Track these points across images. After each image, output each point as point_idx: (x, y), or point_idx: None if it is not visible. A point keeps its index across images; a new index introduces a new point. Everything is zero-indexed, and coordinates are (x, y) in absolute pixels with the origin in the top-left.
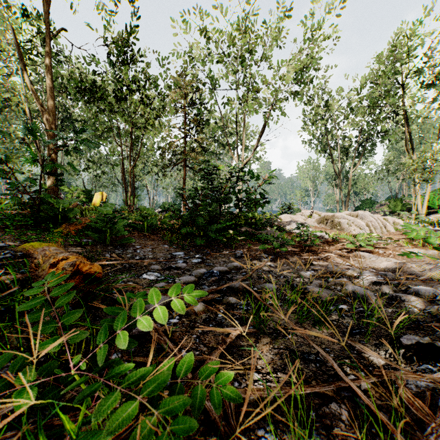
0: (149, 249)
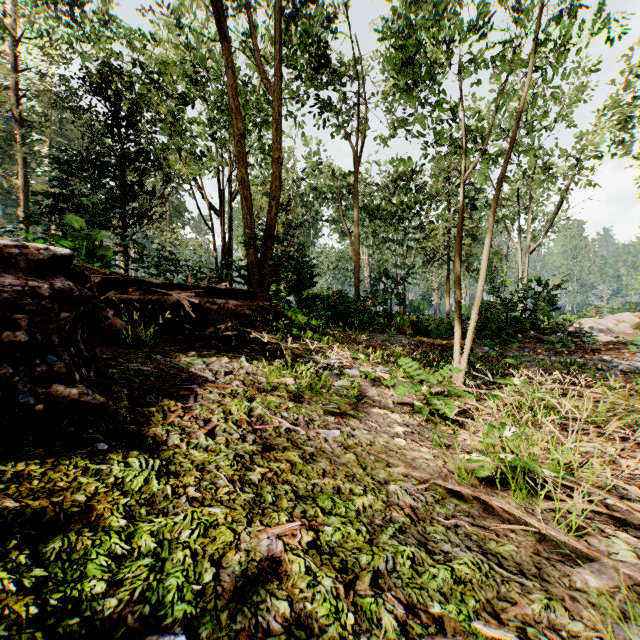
0: None
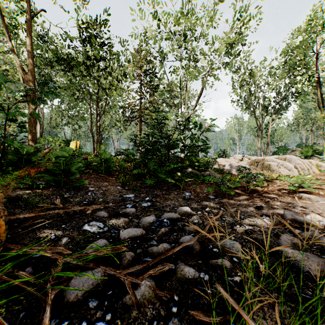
0: (101, 191)
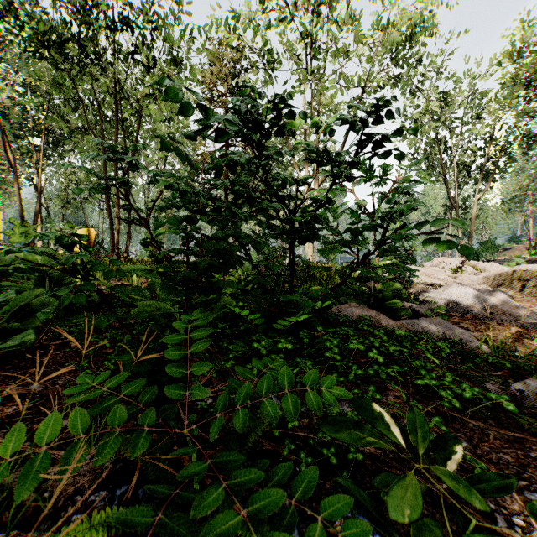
0: None
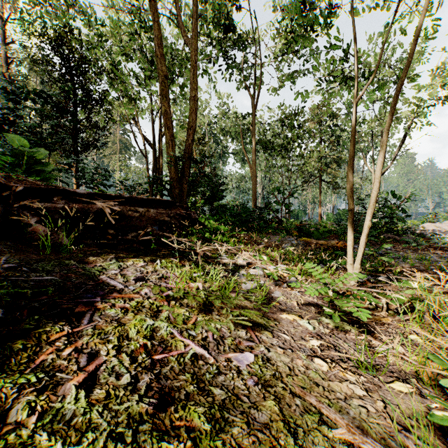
0: None
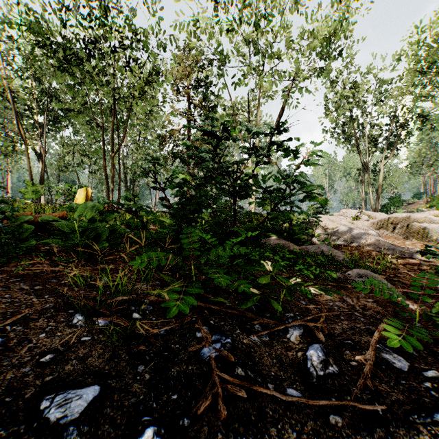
0: None
